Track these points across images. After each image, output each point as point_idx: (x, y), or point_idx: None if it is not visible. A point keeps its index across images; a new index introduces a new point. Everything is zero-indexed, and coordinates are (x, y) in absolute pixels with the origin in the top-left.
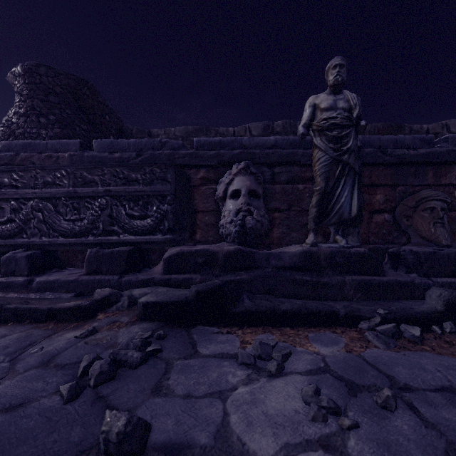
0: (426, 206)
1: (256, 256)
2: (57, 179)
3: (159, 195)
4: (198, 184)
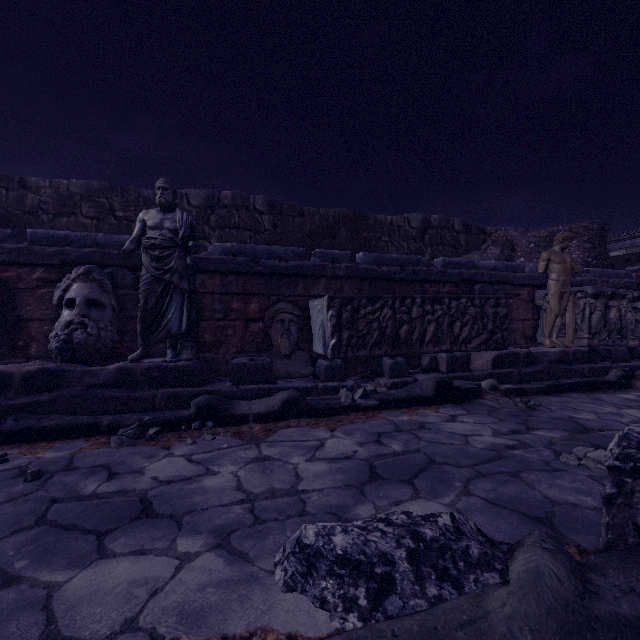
0: (278, 319)
1: (69, 374)
2: None
3: None
4: (33, 287)
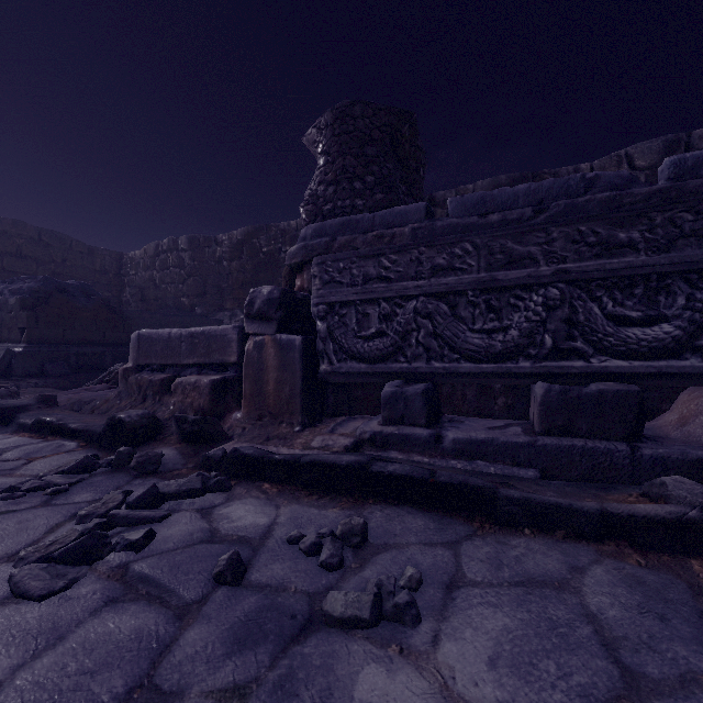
0: None
1: None
2: (456, 259)
3: (692, 271)
4: None
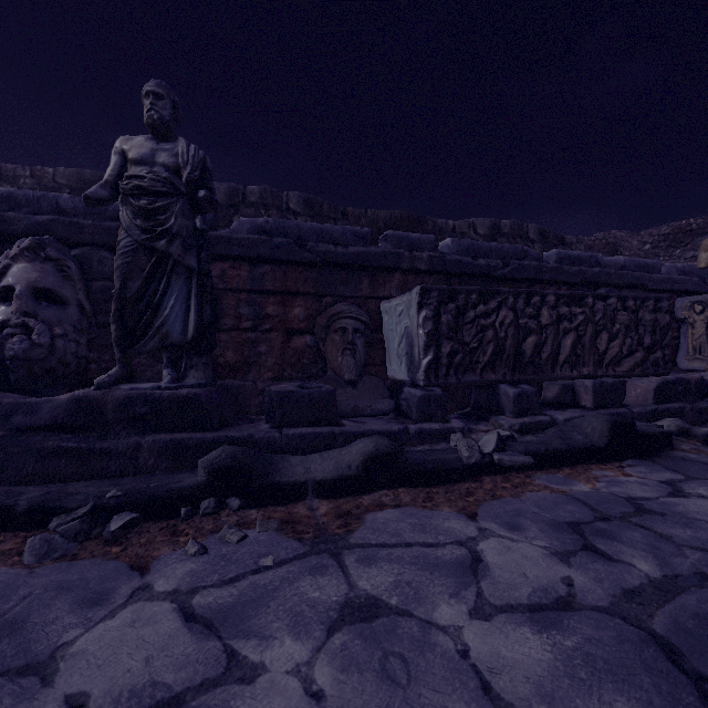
0: (337, 327)
1: None
2: None
3: None
4: None
